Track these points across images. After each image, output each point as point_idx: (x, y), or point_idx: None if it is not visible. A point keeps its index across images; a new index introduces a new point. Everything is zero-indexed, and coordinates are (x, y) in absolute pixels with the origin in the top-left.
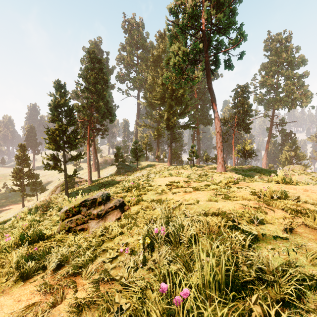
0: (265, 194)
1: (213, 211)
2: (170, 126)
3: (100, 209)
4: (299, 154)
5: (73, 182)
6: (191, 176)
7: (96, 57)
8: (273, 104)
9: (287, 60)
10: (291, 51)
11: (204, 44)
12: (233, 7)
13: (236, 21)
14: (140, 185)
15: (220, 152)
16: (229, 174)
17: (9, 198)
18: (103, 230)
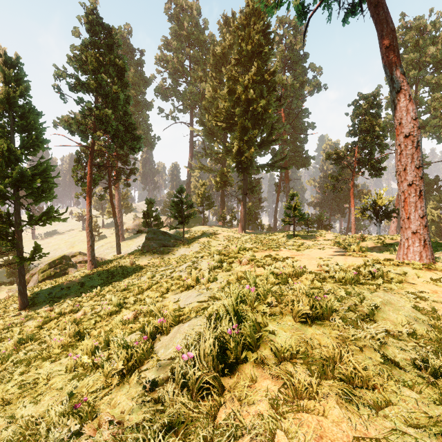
0: None
1: None
2: (243, 165)
3: None
4: None
5: (65, 264)
6: (381, 307)
7: (101, 23)
8: None
9: (434, 59)
10: None
11: None
12: None
13: None
14: None
15: (416, 200)
16: None
17: None
18: None
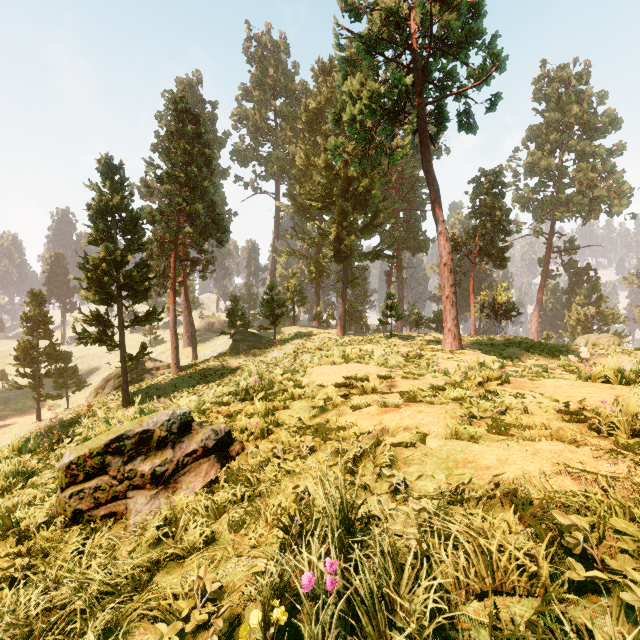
0: (609, 422)
1: (474, 476)
2: (343, 254)
3: (162, 460)
4: (606, 312)
5: (141, 370)
6: (389, 360)
7: (188, 109)
8: (553, 209)
9: (580, 119)
10: (589, 102)
11: (416, 79)
12: (475, 1)
13: (484, 28)
14: (276, 386)
15: (450, 308)
16: (487, 360)
17: (10, 402)
18: (164, 521)
